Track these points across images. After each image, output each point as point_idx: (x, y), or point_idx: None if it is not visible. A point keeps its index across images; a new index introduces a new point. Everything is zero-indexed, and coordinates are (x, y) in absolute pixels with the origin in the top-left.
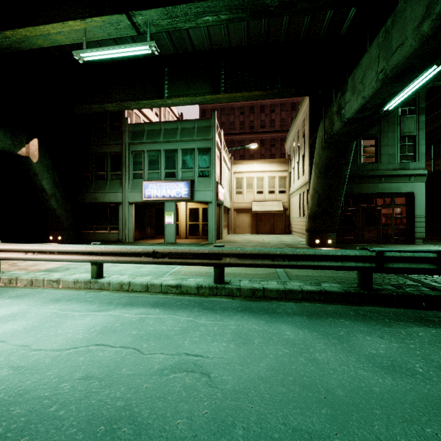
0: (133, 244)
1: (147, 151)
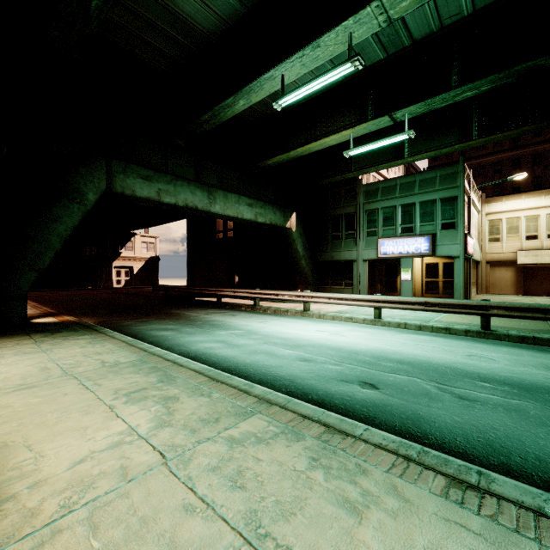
0: None
1: (381, 208)
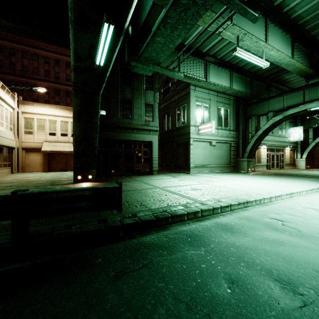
0: None
1: None
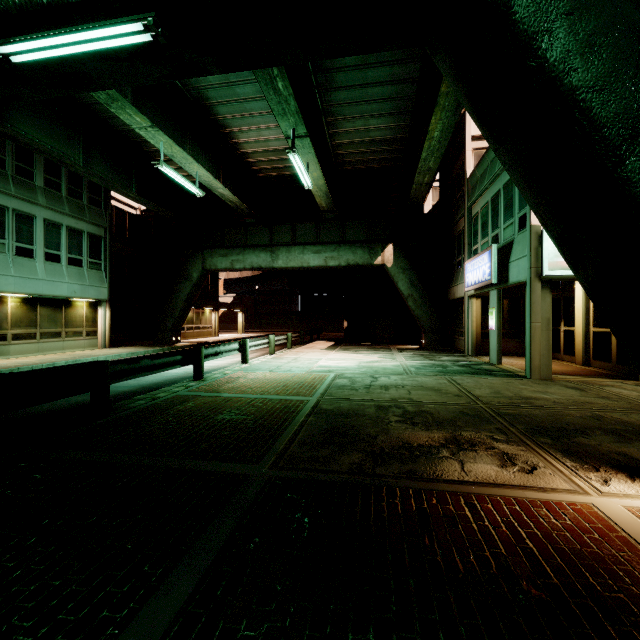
0: (435, 357)
1: (480, 210)
